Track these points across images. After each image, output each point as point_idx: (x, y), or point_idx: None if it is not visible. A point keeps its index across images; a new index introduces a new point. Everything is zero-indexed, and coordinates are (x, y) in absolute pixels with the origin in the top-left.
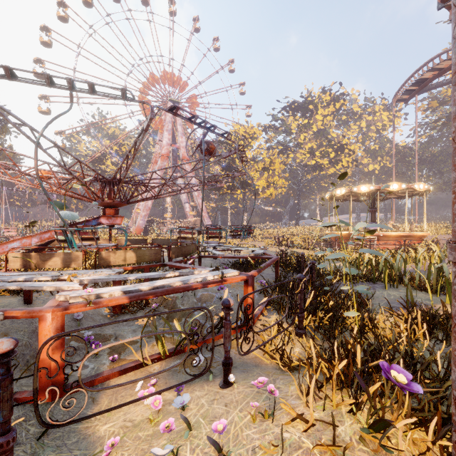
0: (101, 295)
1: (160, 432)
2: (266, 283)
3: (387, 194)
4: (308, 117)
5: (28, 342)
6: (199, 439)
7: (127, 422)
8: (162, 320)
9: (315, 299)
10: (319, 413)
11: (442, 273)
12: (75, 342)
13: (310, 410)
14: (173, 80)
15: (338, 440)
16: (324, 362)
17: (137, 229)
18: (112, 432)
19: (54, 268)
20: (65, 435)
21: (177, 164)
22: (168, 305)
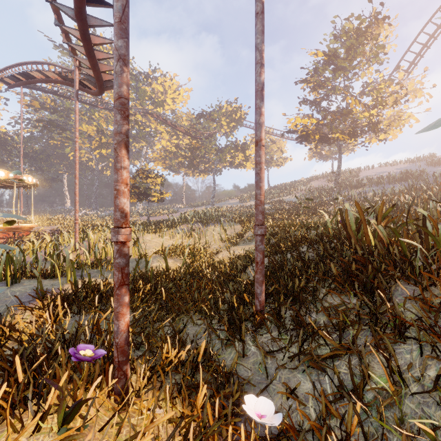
0: None
1: None
2: None
3: None
4: None
5: None
6: None
7: None
8: None
9: None
10: None
11: (64, 258)
12: None
13: None
14: None
15: None
16: None
17: None
18: None
19: None
20: None
21: None
22: None
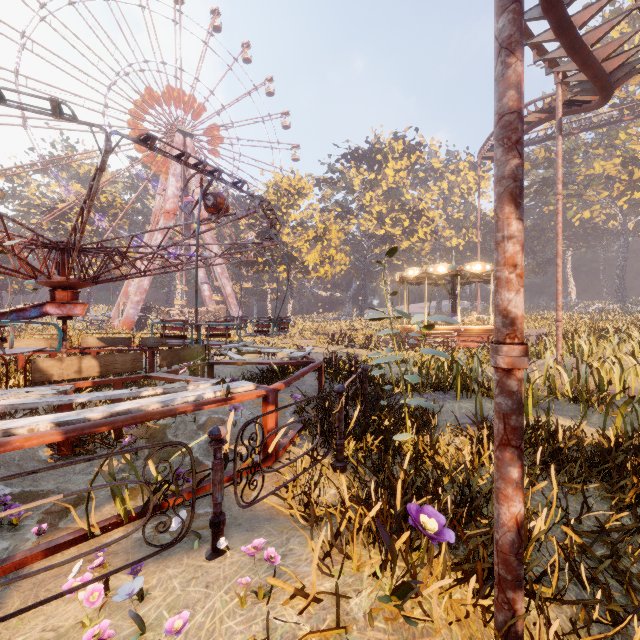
0: (13, 431)
1: None
2: None
3: (470, 276)
4: (376, 170)
5: None
6: None
7: (47, 632)
8: (139, 461)
9: (368, 418)
10: (332, 582)
11: None
12: None
13: (313, 581)
14: (184, 101)
15: (348, 619)
16: (357, 506)
17: (126, 322)
18: None
19: None
20: None
21: (172, 226)
22: (153, 437)
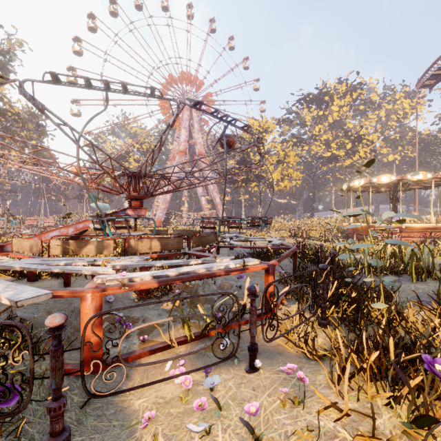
0: (133, 279)
1: (191, 410)
2: (285, 273)
3: (410, 184)
4: (324, 108)
5: (68, 320)
6: (230, 420)
7: (158, 398)
8: (184, 305)
9: (337, 290)
10: (353, 404)
11: None
12: (108, 322)
13: (345, 399)
14: (190, 79)
15: (377, 433)
16: (353, 353)
17: (157, 221)
18: (146, 407)
19: (87, 255)
20: (104, 406)
21: (198, 158)
22: (190, 291)
